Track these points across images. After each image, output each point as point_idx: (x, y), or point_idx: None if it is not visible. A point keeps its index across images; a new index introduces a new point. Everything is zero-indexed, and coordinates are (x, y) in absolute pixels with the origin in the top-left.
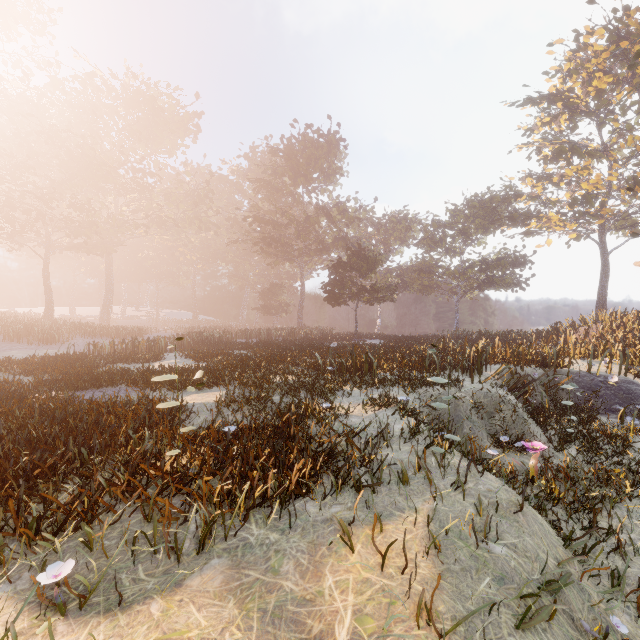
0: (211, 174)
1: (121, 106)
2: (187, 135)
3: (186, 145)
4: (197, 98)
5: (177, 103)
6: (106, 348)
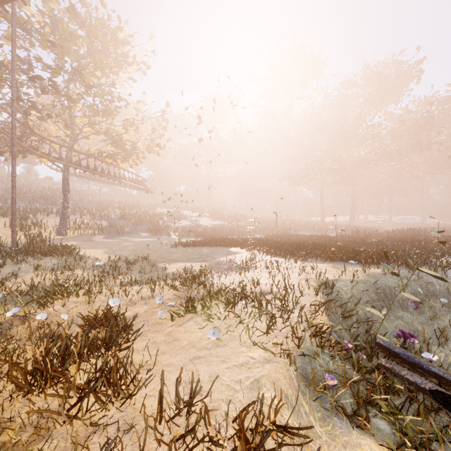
0: (430, 104)
1: (361, 88)
2: (410, 82)
3: (410, 89)
4: (418, 50)
5: (400, 64)
6: (341, 233)
